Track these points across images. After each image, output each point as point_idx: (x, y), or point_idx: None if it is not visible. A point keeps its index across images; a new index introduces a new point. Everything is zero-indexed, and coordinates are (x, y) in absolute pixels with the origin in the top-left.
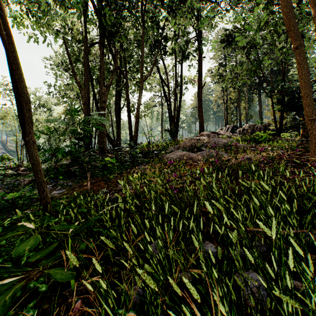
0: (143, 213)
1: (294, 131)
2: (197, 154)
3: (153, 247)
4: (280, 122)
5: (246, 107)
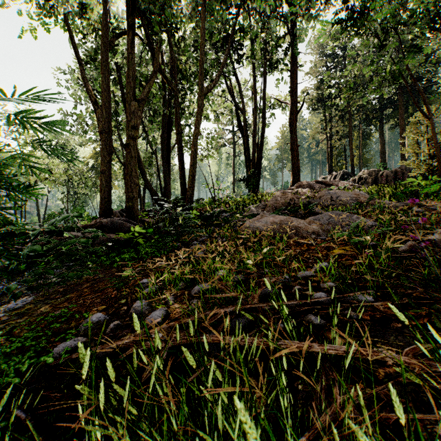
0: None
1: None
2: (307, 220)
3: None
4: None
5: (360, 146)
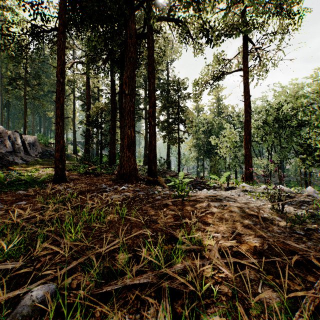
0: None
1: None
2: None
3: None
4: None
5: None
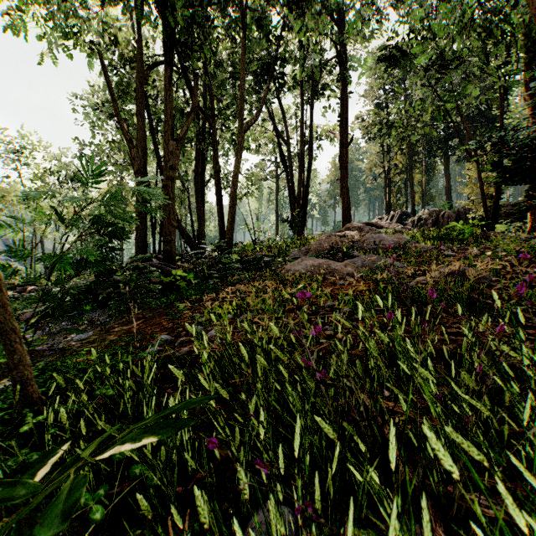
0: (238, 400)
1: (509, 221)
2: (344, 263)
3: (261, 532)
4: (494, 205)
5: (423, 181)
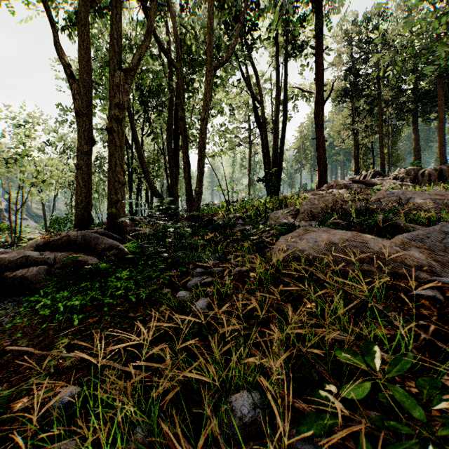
0: None
1: None
2: (395, 241)
3: None
4: None
5: (389, 144)
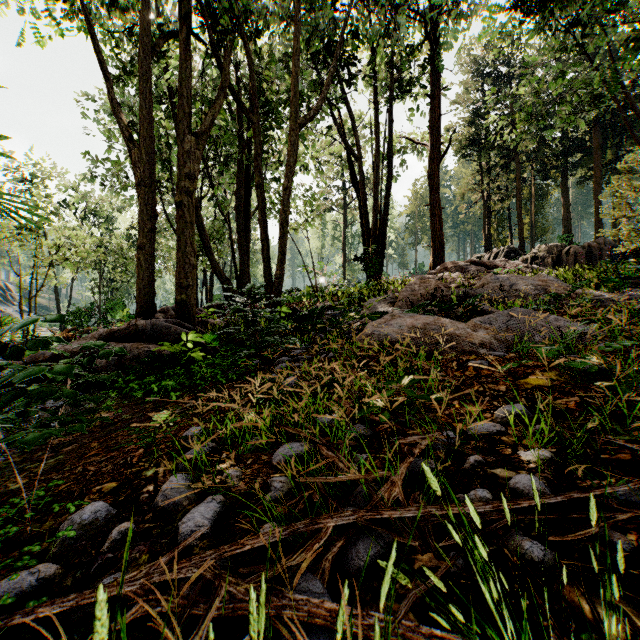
0: None
1: None
2: (470, 324)
3: None
4: None
5: (532, 210)
